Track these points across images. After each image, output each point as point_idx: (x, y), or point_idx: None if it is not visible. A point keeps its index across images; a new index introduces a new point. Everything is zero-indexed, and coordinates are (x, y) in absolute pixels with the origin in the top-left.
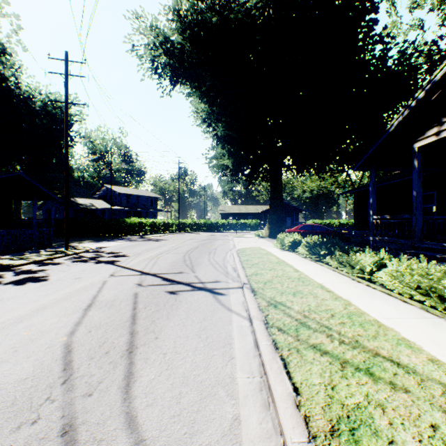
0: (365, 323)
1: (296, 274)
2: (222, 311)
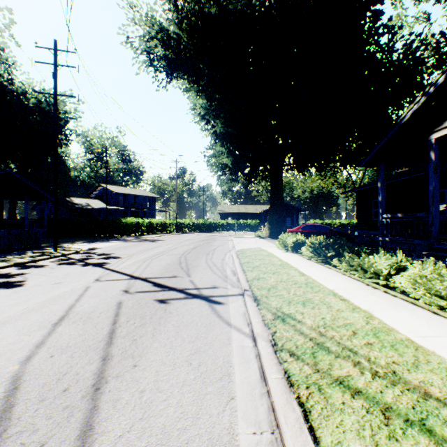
0: (397, 344)
1: (303, 279)
2: (219, 326)
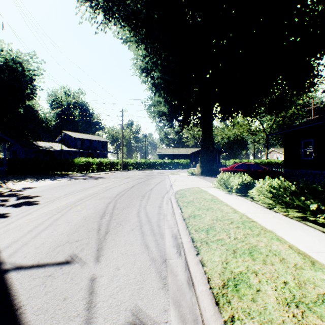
0: None
1: None
2: None
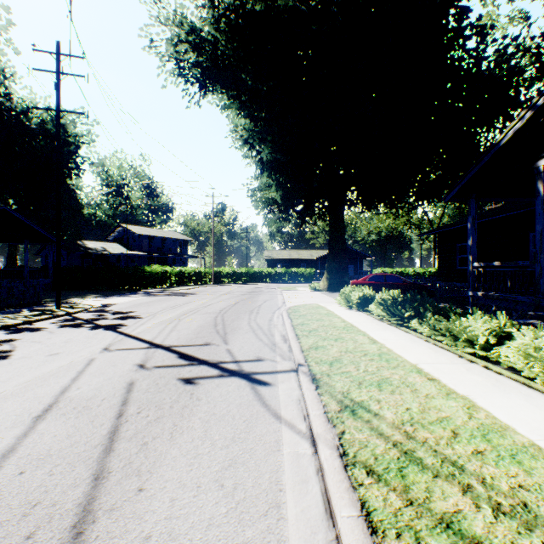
0: (520, 453)
1: (374, 348)
2: (265, 421)
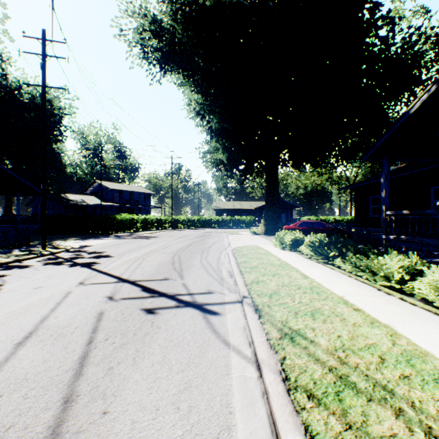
0: None
1: (306, 282)
2: (215, 347)
